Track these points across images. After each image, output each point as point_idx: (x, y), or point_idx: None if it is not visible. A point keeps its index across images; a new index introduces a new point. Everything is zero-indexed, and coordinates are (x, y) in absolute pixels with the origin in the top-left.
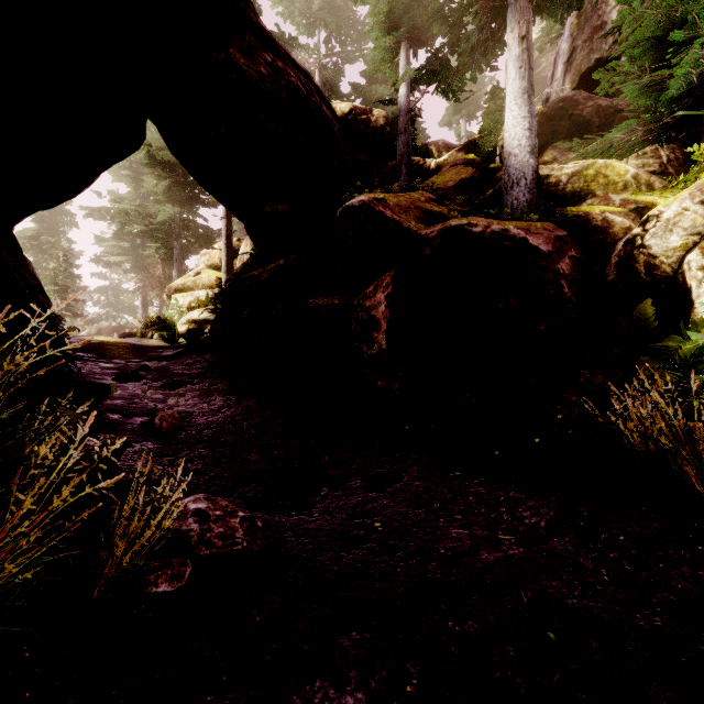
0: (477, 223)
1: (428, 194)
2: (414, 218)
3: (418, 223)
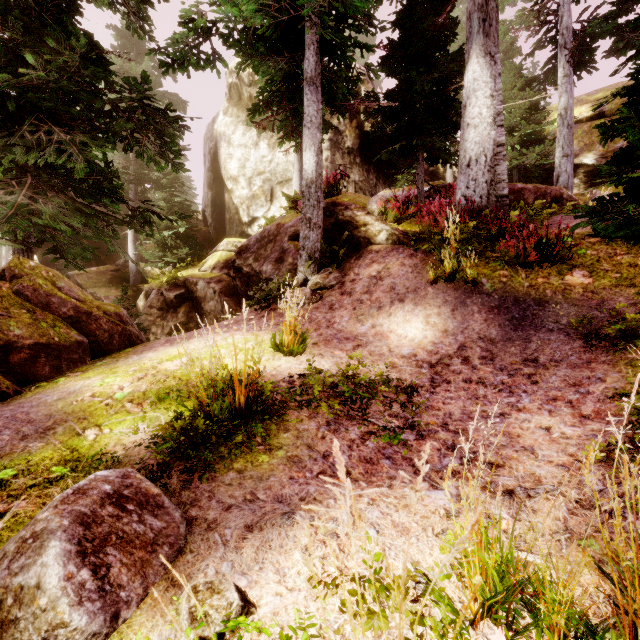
0: (96, 293)
1: (112, 267)
2: (91, 283)
3: (91, 285)
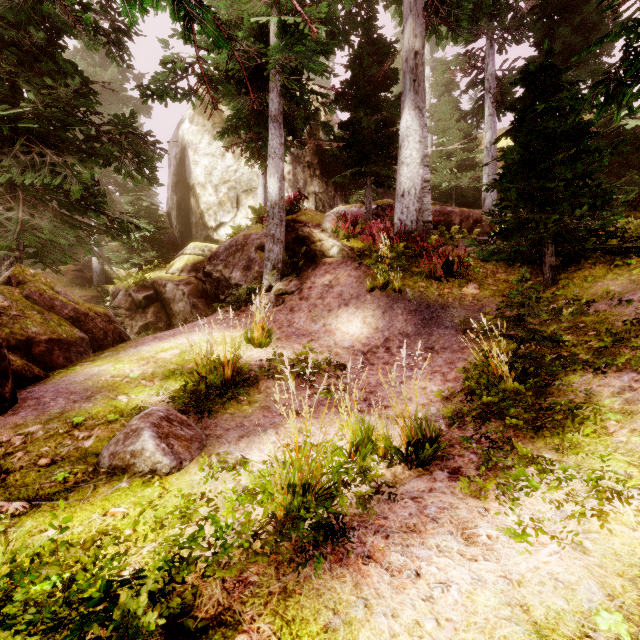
0: None
1: (73, 267)
2: None
3: None
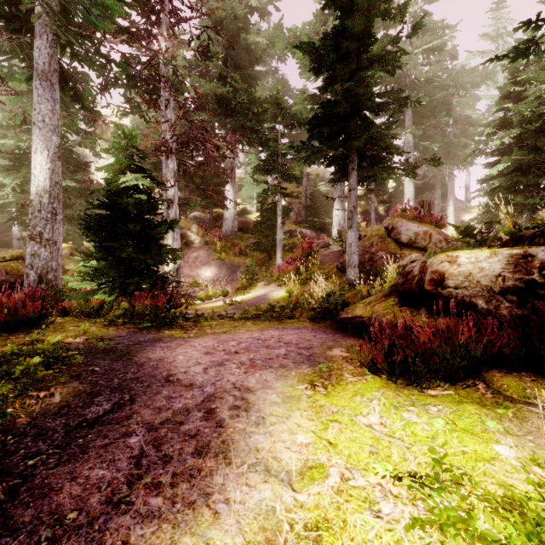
0: None
1: None
2: None
3: None
